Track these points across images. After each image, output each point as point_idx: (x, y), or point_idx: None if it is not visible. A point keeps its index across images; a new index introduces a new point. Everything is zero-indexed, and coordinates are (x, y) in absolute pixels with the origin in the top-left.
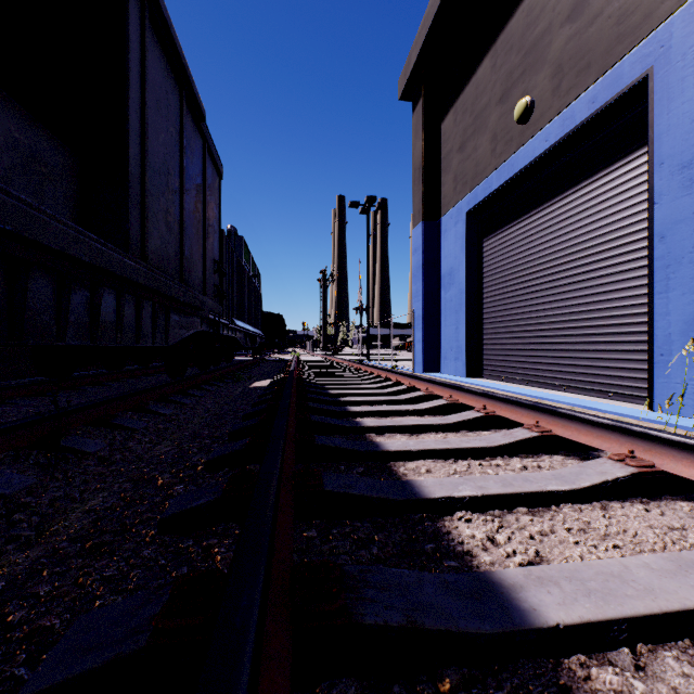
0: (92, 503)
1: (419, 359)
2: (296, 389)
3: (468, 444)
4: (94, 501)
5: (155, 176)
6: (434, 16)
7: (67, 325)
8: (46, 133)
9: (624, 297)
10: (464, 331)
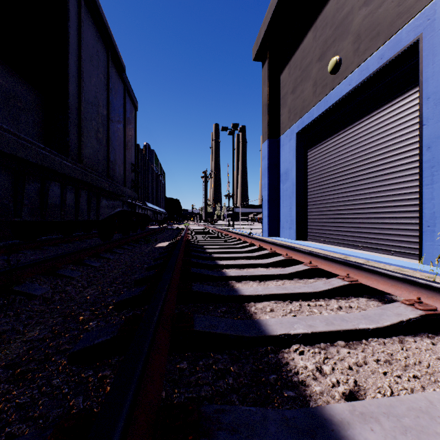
0: (30, 334)
1: (266, 228)
2: (184, 249)
3: (300, 289)
4: (32, 333)
5: (89, 106)
6: (275, 5)
7: (23, 207)
8: (20, 80)
9: (402, 188)
10: (295, 210)
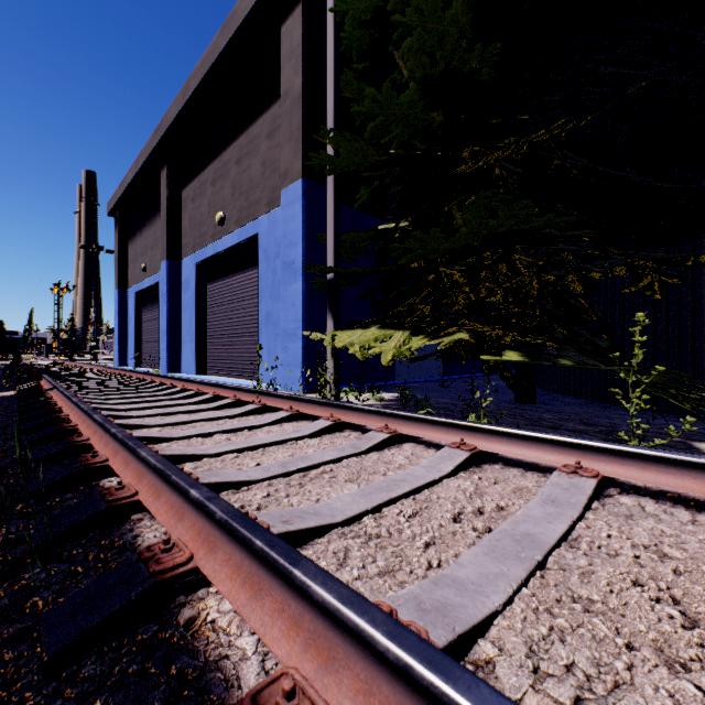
0: None
1: (117, 360)
2: None
3: (79, 371)
4: None
5: None
6: (118, 200)
7: None
8: None
9: None
10: (134, 346)
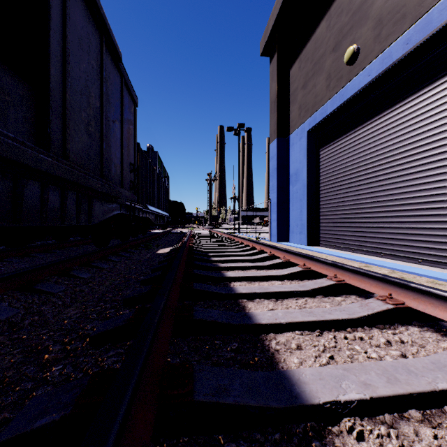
0: None
1: (274, 232)
2: (186, 257)
3: (331, 315)
4: None
5: (77, 95)
6: None
7: None
8: (8, 72)
9: (431, 188)
10: (306, 213)
